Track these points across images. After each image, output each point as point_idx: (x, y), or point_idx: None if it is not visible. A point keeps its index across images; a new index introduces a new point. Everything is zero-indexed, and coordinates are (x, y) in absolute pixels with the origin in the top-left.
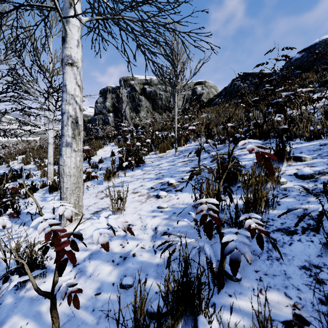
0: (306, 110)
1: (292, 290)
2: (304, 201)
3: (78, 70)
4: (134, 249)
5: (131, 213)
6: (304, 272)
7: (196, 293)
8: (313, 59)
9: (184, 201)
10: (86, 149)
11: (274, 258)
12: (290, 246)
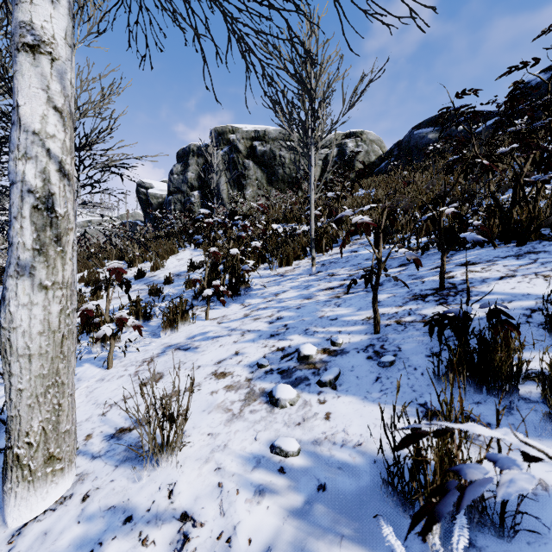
0: None
1: None
2: None
3: (55, 68)
4: None
5: (198, 459)
6: None
7: None
8: None
9: (347, 433)
10: (113, 269)
11: None
12: None
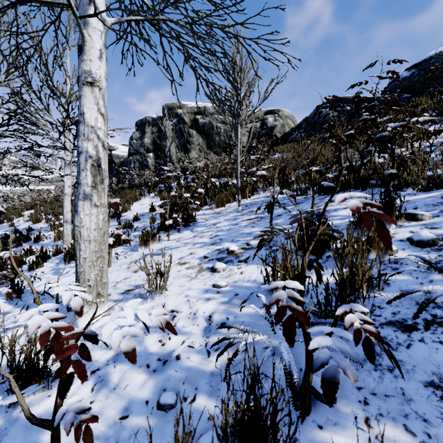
0: (419, 148)
1: (416, 422)
2: (425, 279)
3: (101, 93)
4: (178, 349)
5: (175, 294)
6: (432, 392)
7: (268, 426)
8: (427, 79)
9: (250, 277)
10: (114, 203)
11: (385, 367)
12: (409, 349)
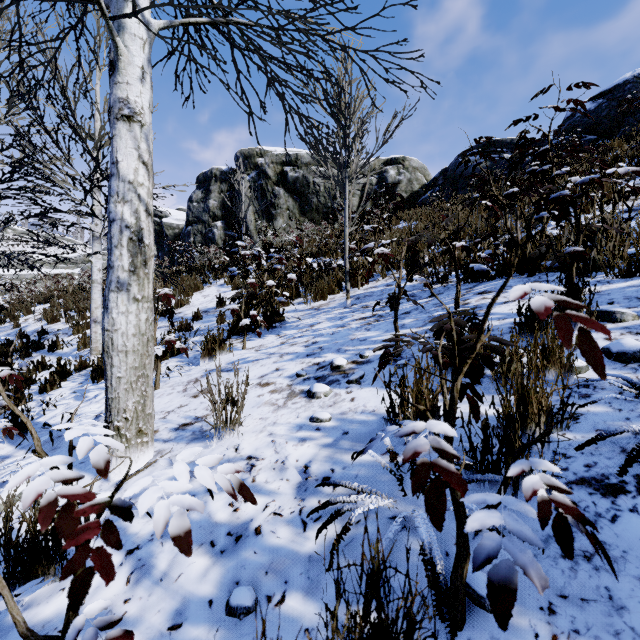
0: (613, 214)
1: None
2: (633, 412)
3: (144, 131)
4: (259, 517)
5: (254, 432)
6: None
7: None
8: (620, 113)
9: (365, 406)
10: (164, 295)
11: (578, 552)
12: (614, 523)
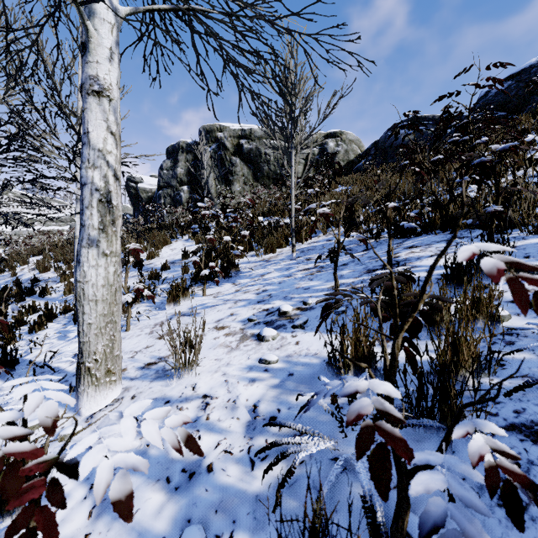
0: (524, 178)
1: None
2: None
3: (112, 105)
4: (211, 455)
5: (210, 372)
6: None
7: None
8: (527, 92)
9: (309, 350)
10: (133, 250)
11: None
12: None
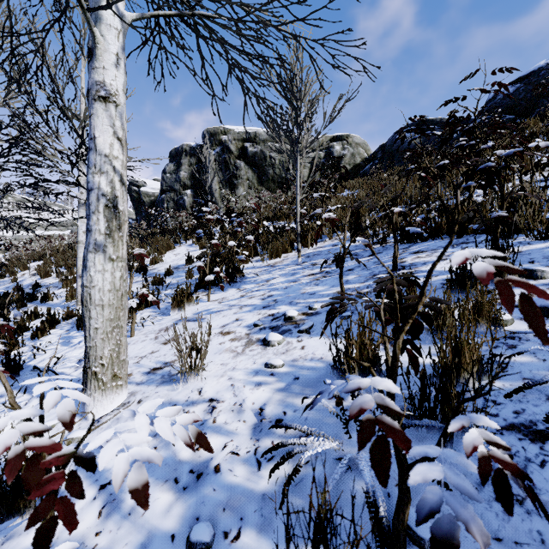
0: (531, 183)
1: None
2: None
3: (118, 111)
4: (218, 456)
5: (216, 376)
6: None
7: None
8: (535, 95)
9: (314, 354)
10: (138, 255)
11: None
12: (544, 468)
